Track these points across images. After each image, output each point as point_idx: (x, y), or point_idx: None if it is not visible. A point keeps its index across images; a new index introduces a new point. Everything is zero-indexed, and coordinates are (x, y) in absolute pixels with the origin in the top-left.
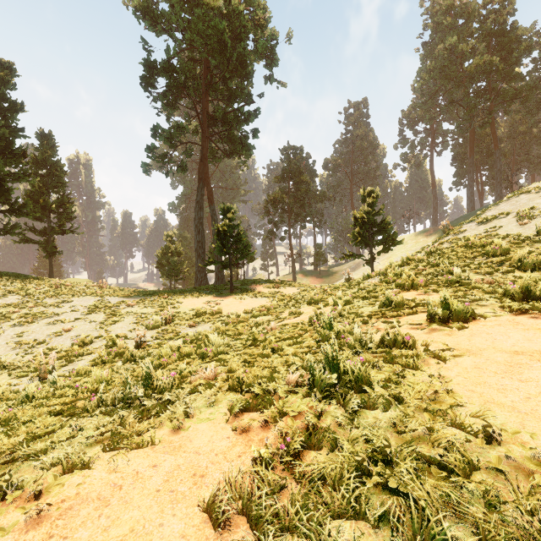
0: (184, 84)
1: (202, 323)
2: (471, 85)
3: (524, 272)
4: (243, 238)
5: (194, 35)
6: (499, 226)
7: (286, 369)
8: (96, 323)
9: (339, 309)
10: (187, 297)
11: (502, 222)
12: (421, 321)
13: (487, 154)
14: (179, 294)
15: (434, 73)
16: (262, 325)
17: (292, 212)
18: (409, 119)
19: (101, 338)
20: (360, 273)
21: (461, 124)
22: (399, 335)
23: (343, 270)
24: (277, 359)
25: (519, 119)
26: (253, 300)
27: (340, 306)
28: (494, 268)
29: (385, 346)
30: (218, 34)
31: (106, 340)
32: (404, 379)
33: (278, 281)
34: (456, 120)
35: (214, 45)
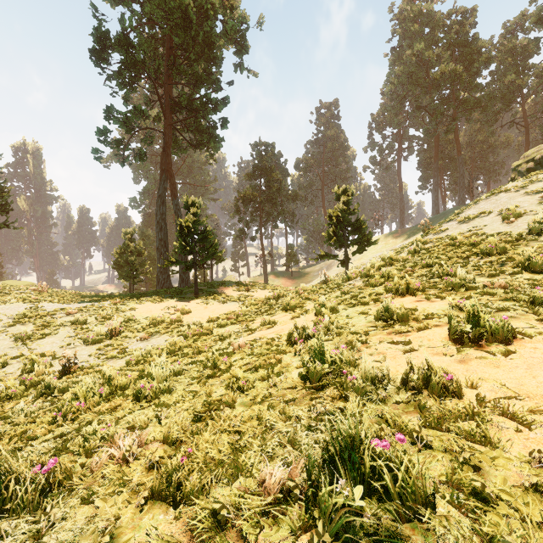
0: (143, 61)
1: (157, 335)
2: (437, 92)
3: (533, 274)
4: (210, 236)
5: (154, 6)
6: (483, 225)
7: (259, 443)
8: (20, 337)
9: (326, 321)
10: (143, 302)
11: (485, 221)
12: (444, 342)
13: (449, 160)
14: (135, 299)
15: (402, 78)
16: (229, 337)
17: (263, 211)
18: (378, 123)
19: (20, 359)
20: (332, 274)
21: (426, 131)
22: (430, 369)
23: (315, 271)
24: (245, 410)
25: (477, 129)
26: (220, 305)
27: (327, 317)
28: (497, 269)
29: (409, 386)
30: (182, 7)
31: (23, 362)
32: (485, 481)
33: (249, 283)
34: (422, 126)
35: (177, 21)
